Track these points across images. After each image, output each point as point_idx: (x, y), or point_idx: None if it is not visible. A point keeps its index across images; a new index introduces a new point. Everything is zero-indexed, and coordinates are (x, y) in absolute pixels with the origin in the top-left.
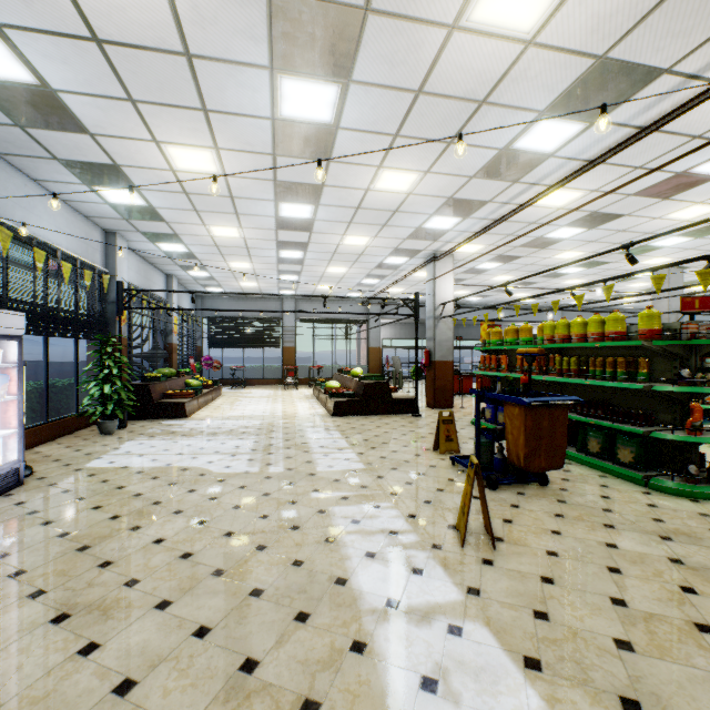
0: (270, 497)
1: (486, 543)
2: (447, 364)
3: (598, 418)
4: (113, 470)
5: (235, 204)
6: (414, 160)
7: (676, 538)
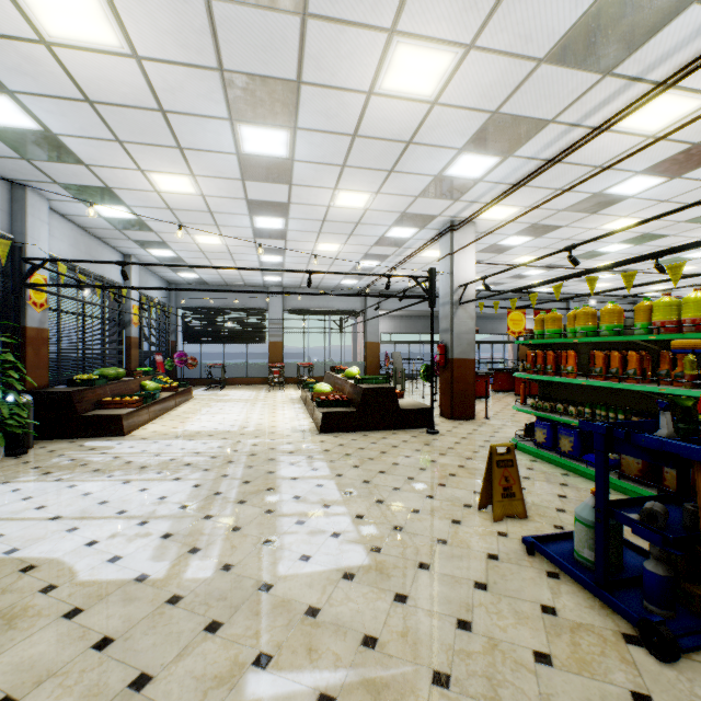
0: (141, 699)
1: None
2: (468, 362)
3: None
4: None
5: (172, 128)
6: (453, 12)
7: None
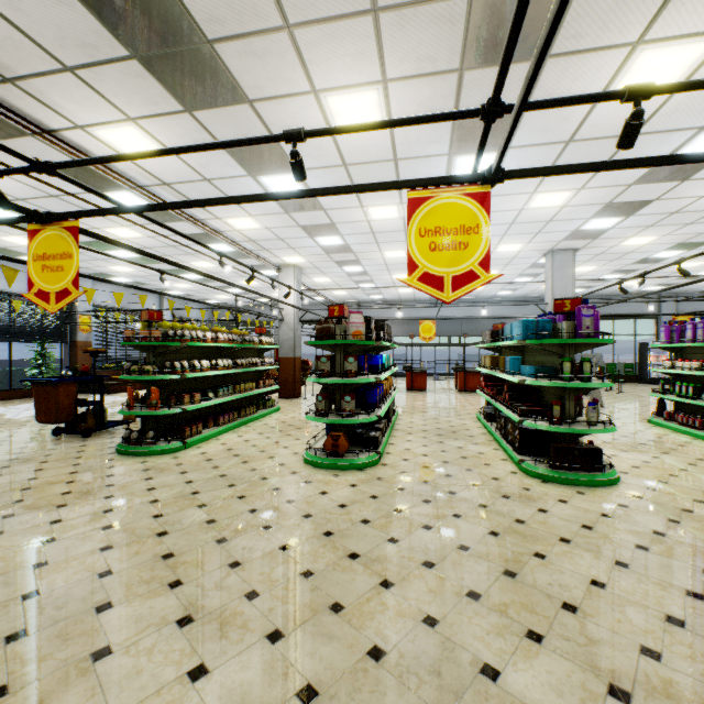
0: None
1: None
2: (289, 360)
3: None
4: None
5: (88, 255)
6: (102, 222)
7: (16, 460)
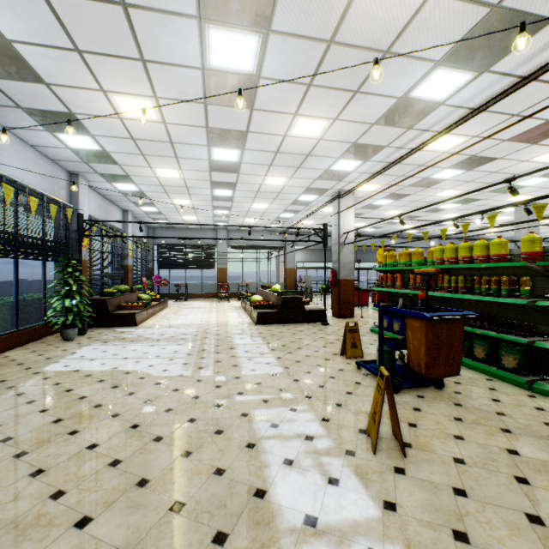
0: (199, 400)
1: (395, 448)
2: (349, 282)
3: (483, 329)
4: (66, 374)
5: (175, 149)
6: (324, 108)
7: None
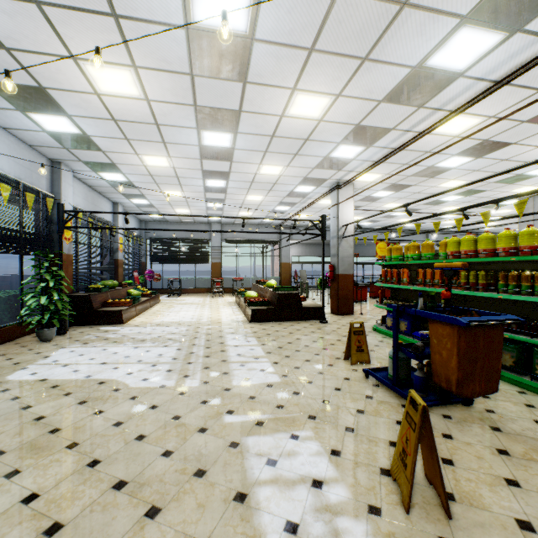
0: (179, 422)
1: (434, 503)
2: (349, 277)
3: (512, 332)
4: (30, 384)
5: (161, 132)
6: (327, 81)
7: None
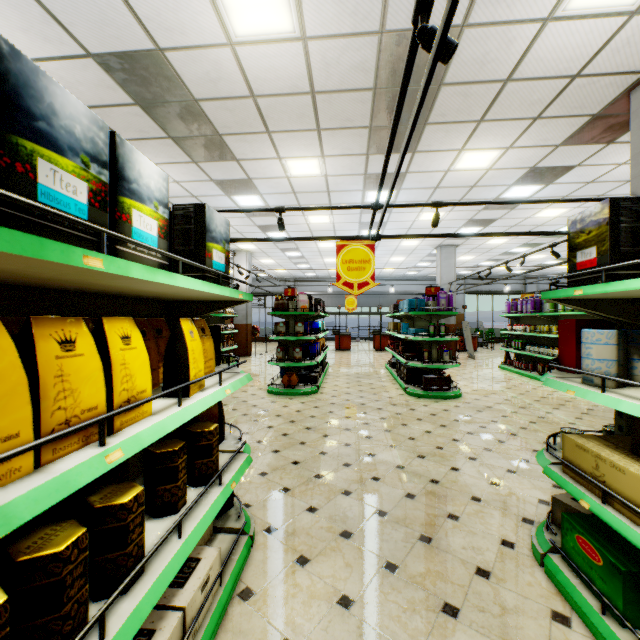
0: None
1: None
2: (243, 326)
3: None
4: None
5: None
6: None
7: None
